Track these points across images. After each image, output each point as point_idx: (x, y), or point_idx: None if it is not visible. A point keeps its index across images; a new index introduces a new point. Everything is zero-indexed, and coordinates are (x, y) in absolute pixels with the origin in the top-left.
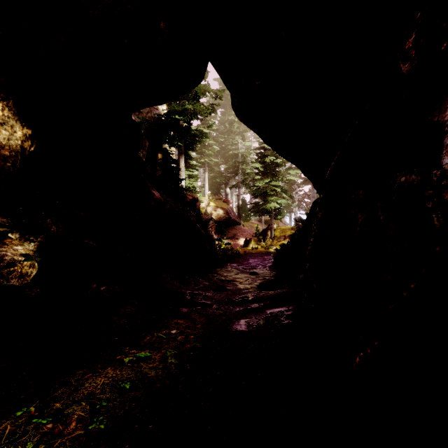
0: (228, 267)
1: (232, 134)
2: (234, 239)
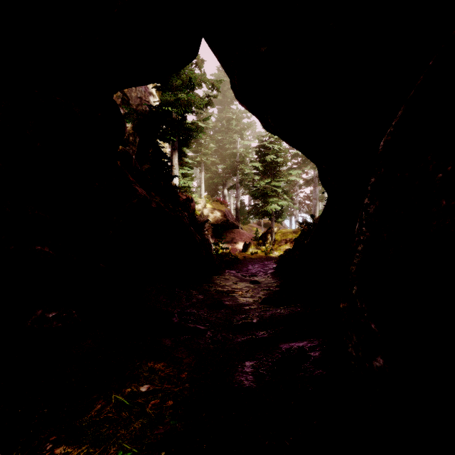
0: (226, 274)
1: (229, 132)
2: (233, 243)
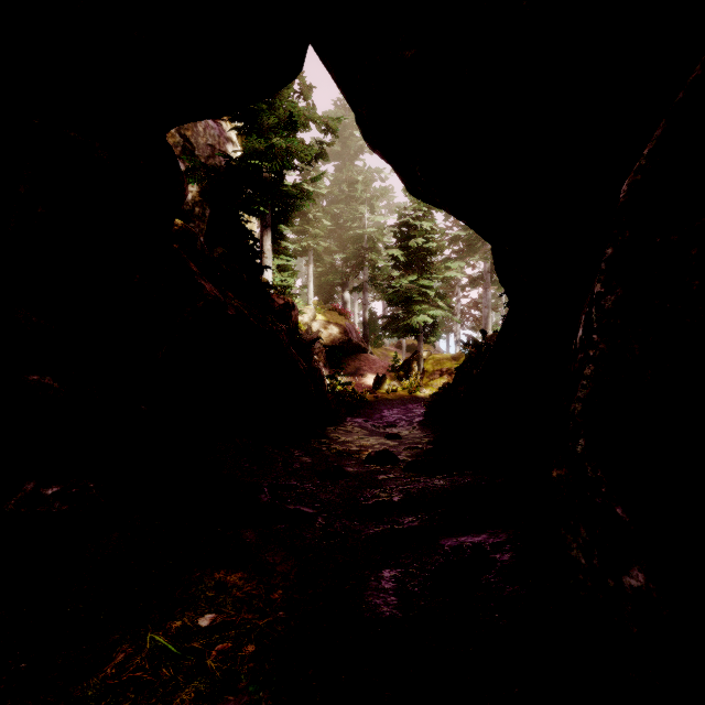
0: (348, 424)
1: (353, 202)
2: (358, 375)
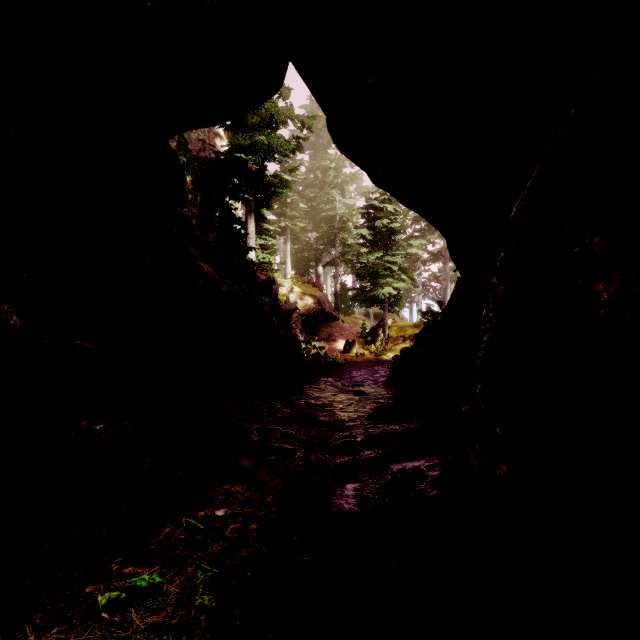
0: (321, 383)
1: (326, 187)
2: (330, 341)
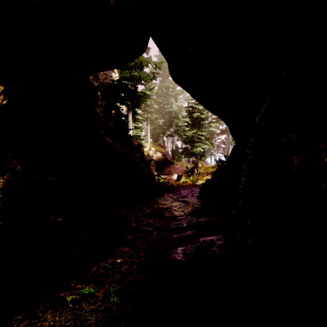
0: (165, 196)
1: (167, 96)
2: (170, 174)
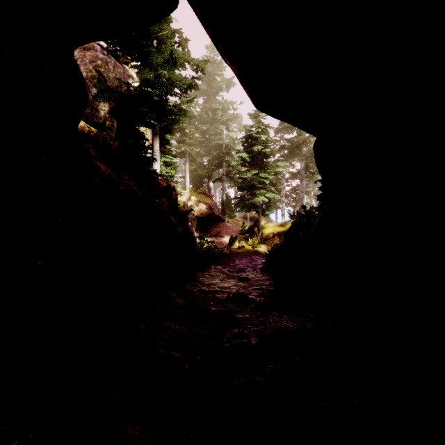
0: (212, 270)
1: (215, 123)
2: (218, 236)
